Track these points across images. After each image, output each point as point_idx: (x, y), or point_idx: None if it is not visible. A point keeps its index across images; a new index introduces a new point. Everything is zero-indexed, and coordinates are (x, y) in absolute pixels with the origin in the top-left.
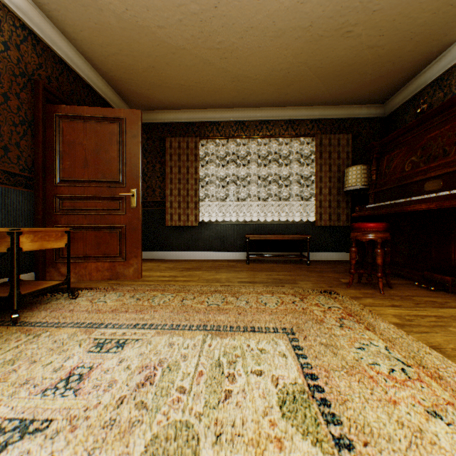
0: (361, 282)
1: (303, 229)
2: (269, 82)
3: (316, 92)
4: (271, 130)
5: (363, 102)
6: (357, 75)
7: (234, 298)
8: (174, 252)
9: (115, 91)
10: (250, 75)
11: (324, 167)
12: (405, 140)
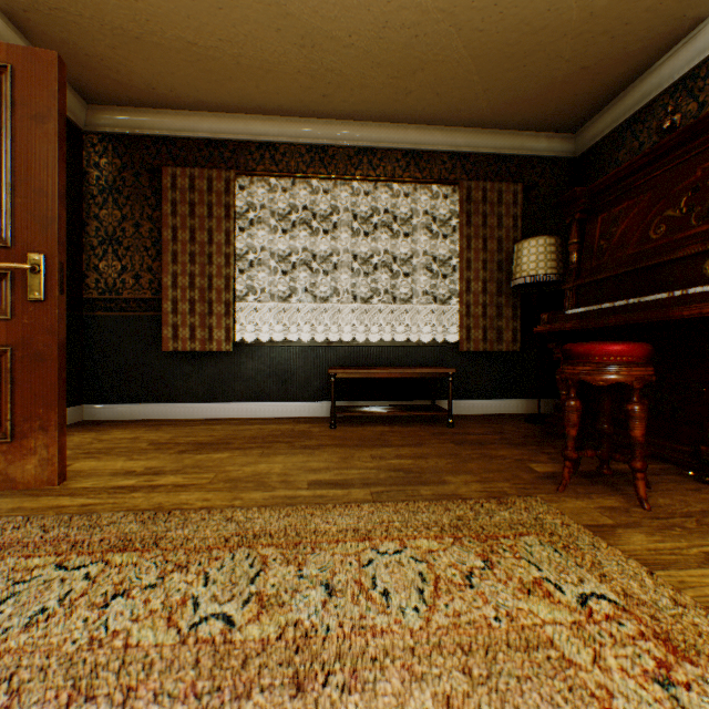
0: (577, 471)
1: (437, 357)
2: (377, 57)
3: (465, 95)
4: (379, 168)
5: (542, 125)
6: (544, 59)
7: (289, 568)
8: (183, 405)
9: (32, 42)
10: (338, 32)
11: (475, 241)
12: (648, 179)
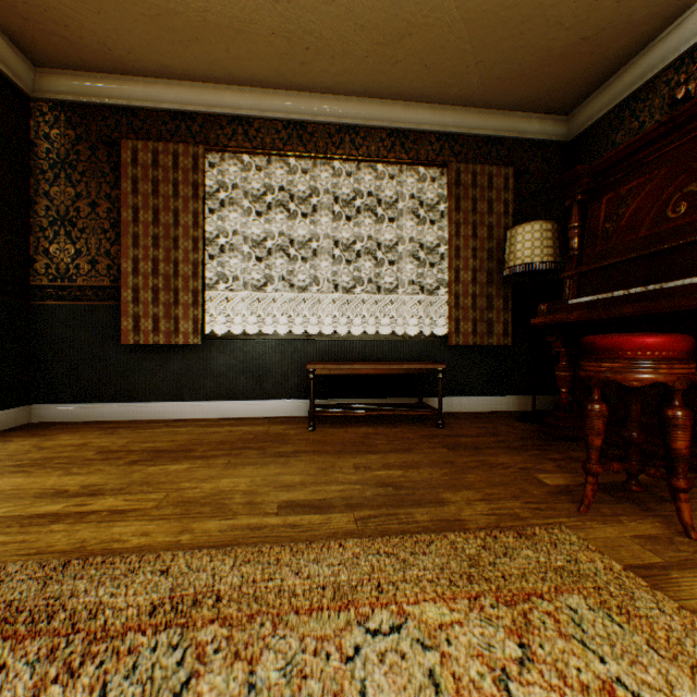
0: None
1: (425, 352)
2: (361, 17)
3: (455, 67)
4: (362, 147)
5: (535, 106)
6: (542, 26)
7: (236, 667)
8: (146, 404)
9: None
10: None
11: (464, 228)
12: (663, 153)
